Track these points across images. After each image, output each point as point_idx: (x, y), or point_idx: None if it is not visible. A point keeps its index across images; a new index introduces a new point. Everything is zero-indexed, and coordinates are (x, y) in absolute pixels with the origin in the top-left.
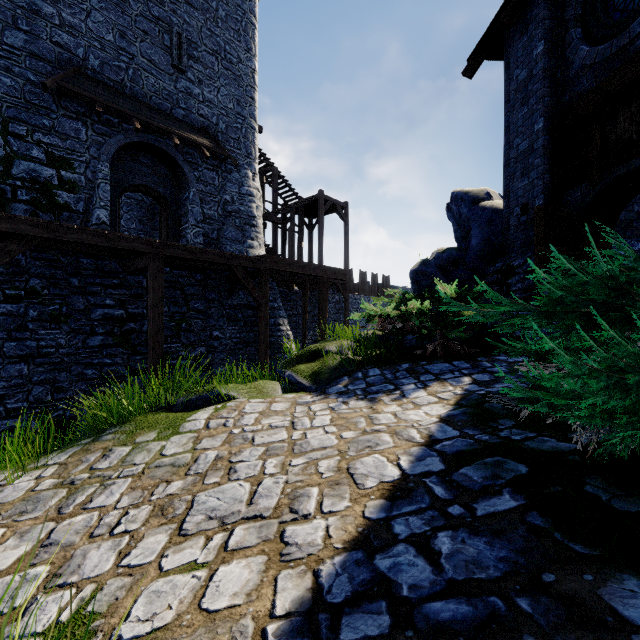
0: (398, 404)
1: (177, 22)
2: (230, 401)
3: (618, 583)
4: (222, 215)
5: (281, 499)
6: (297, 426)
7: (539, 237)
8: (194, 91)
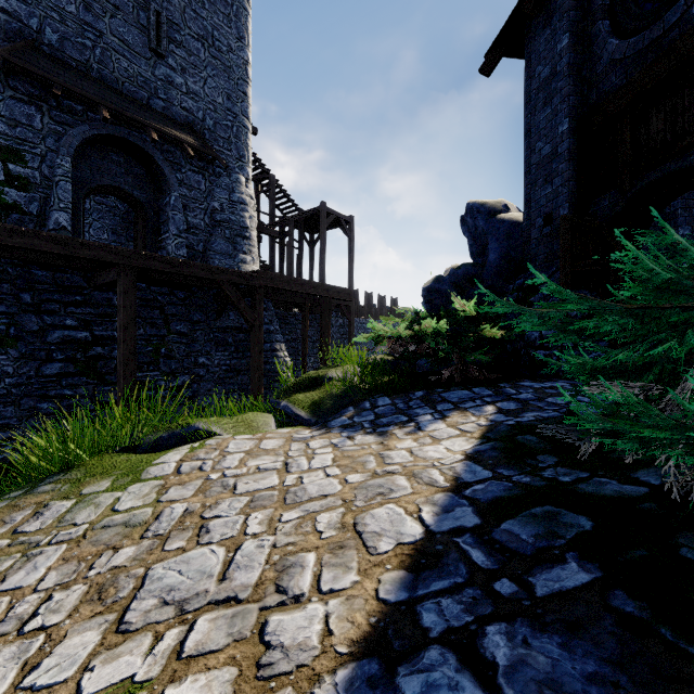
0: (413, 438)
1: None
2: (210, 438)
3: None
4: (209, 225)
5: (265, 571)
6: (291, 468)
7: (565, 249)
8: (176, 80)
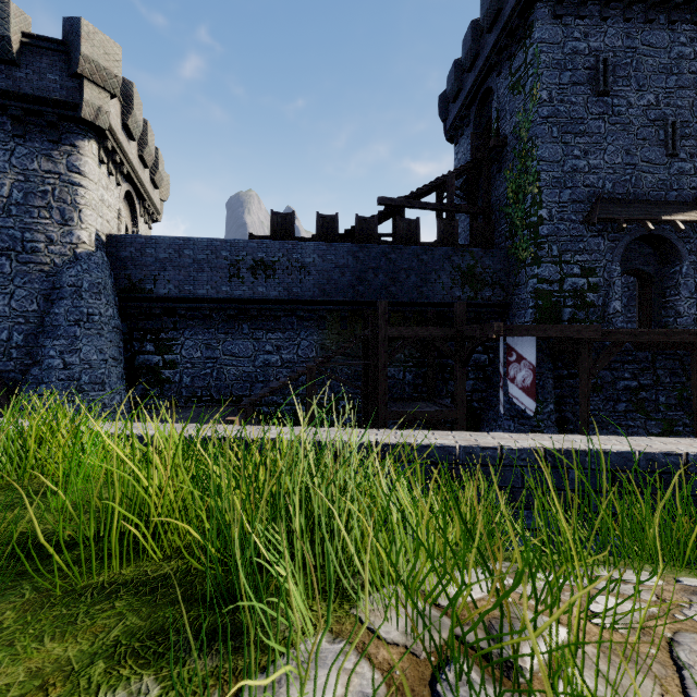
0: None
1: (670, 112)
2: None
3: None
4: None
5: None
6: None
7: None
8: (685, 168)
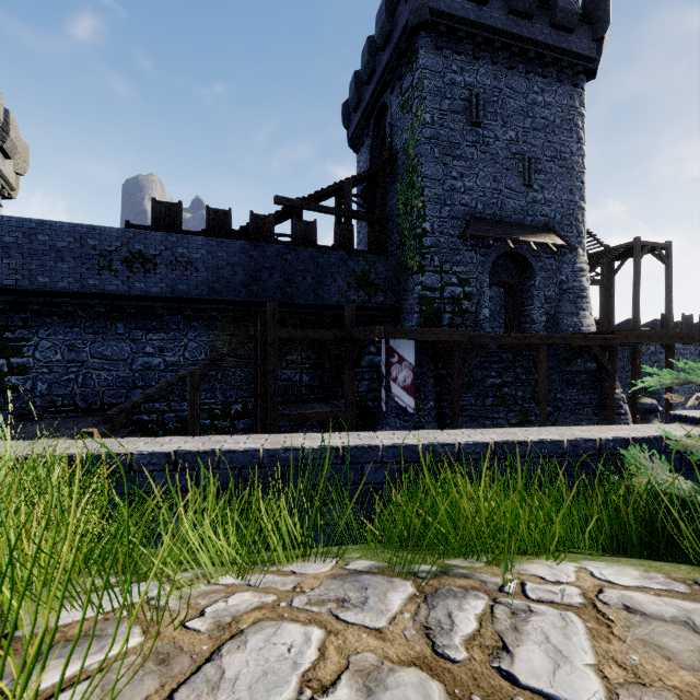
0: None
1: (526, 149)
2: None
3: None
4: (558, 293)
5: None
6: None
7: None
8: (538, 198)
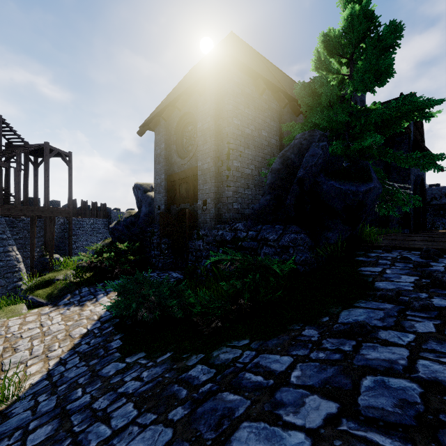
0: (93, 305)
1: None
2: None
3: (117, 335)
4: None
5: (44, 350)
6: (44, 325)
7: (161, 224)
8: None
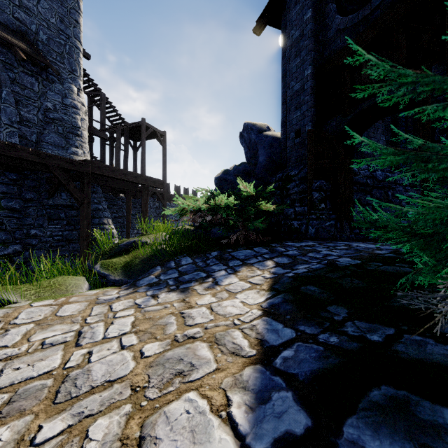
0: (212, 293)
1: None
2: (1, 308)
3: None
4: (43, 120)
5: None
6: (83, 339)
7: (311, 152)
8: None
